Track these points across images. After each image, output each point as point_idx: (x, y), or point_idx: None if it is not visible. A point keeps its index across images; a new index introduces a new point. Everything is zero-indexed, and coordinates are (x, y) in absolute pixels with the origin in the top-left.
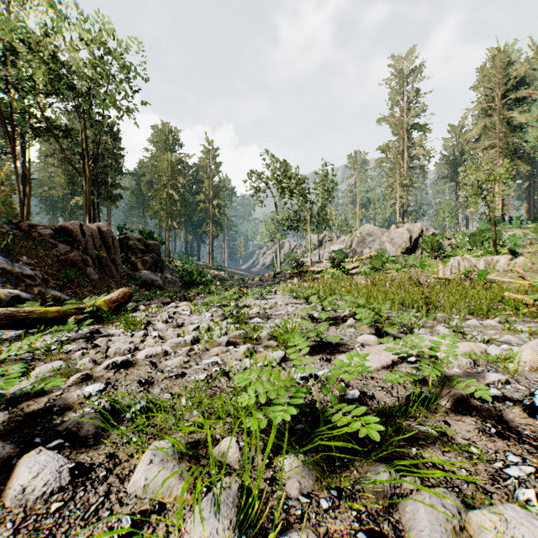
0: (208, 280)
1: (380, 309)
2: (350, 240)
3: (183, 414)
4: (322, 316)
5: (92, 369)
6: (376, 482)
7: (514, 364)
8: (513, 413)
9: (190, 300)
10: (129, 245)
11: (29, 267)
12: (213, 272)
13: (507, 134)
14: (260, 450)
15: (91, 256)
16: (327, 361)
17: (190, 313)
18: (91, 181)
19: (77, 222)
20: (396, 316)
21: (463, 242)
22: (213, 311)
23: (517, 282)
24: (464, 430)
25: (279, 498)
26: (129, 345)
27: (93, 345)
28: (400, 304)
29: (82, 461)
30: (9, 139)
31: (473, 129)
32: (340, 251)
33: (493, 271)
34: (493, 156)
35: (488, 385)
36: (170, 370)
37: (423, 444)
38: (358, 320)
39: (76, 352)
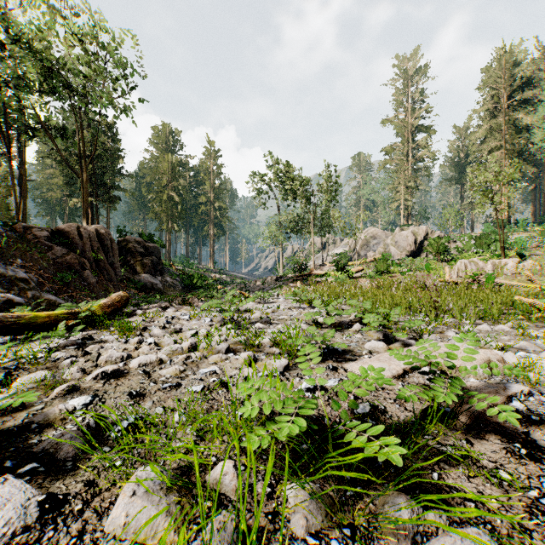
0: (210, 283)
1: (387, 314)
2: (353, 243)
3: (174, 434)
4: (327, 321)
5: (80, 379)
6: (397, 522)
7: (534, 373)
8: (540, 429)
9: (190, 304)
10: (128, 248)
11: (24, 270)
12: (215, 276)
13: (513, 136)
14: (260, 476)
15: (88, 259)
16: (333, 370)
17: (189, 318)
18: (89, 183)
19: (74, 224)
20: (405, 321)
21: (469, 245)
22: (213, 316)
23: (526, 285)
24: (489, 451)
25: (283, 539)
26: (122, 353)
27: (84, 353)
28: (407, 309)
29: (57, 490)
30: (5, 139)
31: (479, 131)
32: (344, 254)
33: (501, 275)
34: (499, 158)
35: (510, 397)
36: (164, 380)
37: (445, 467)
38: (364, 325)
39: (64, 360)
